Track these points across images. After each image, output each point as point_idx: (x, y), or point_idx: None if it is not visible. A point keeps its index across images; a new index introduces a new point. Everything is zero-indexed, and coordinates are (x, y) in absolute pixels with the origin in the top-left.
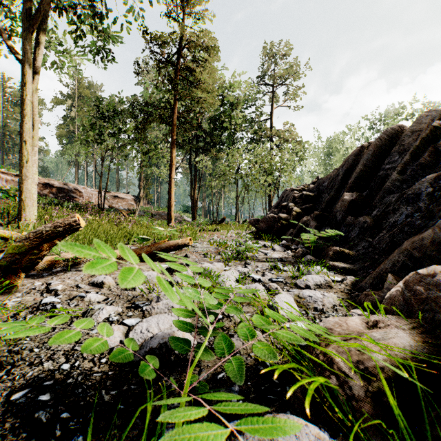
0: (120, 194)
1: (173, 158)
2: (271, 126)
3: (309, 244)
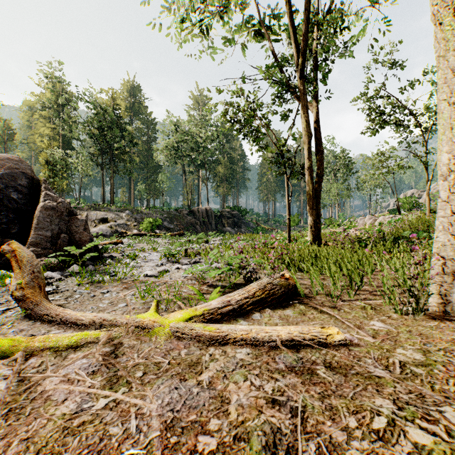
0: None
1: None
2: None
3: None
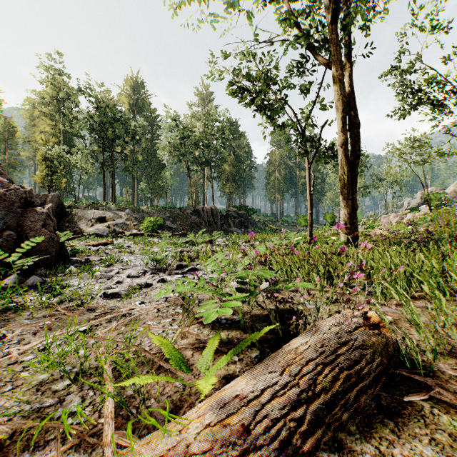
0: None
1: None
2: None
3: None
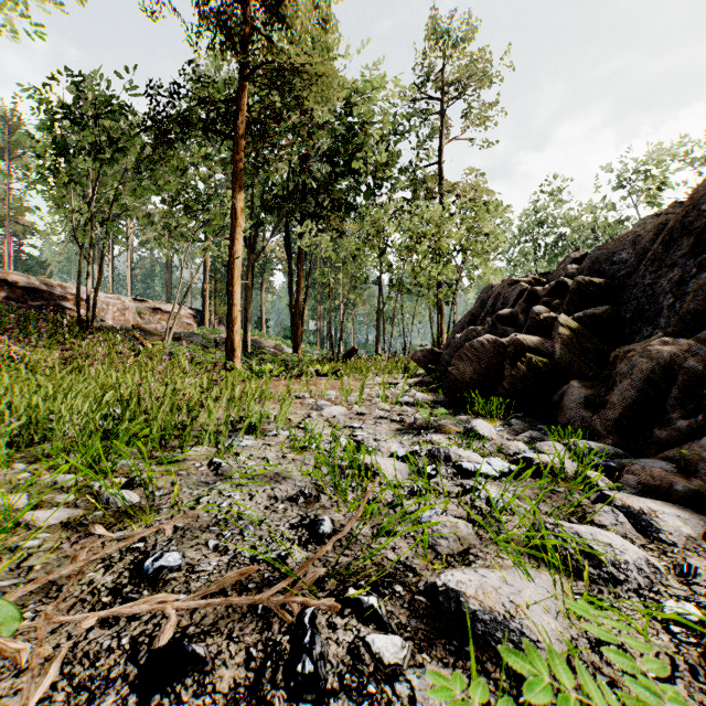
0: (167, 306)
1: (239, 213)
2: (443, 177)
3: None
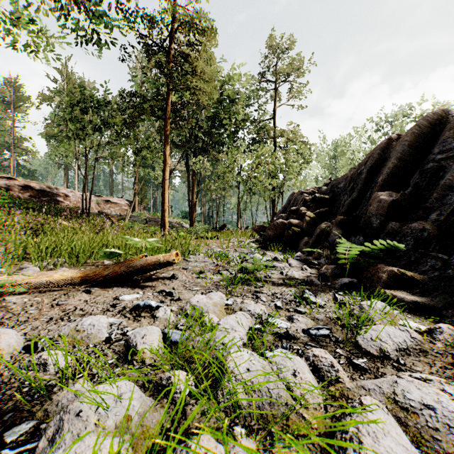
0: (113, 199)
1: (168, 157)
2: (275, 126)
3: (345, 261)
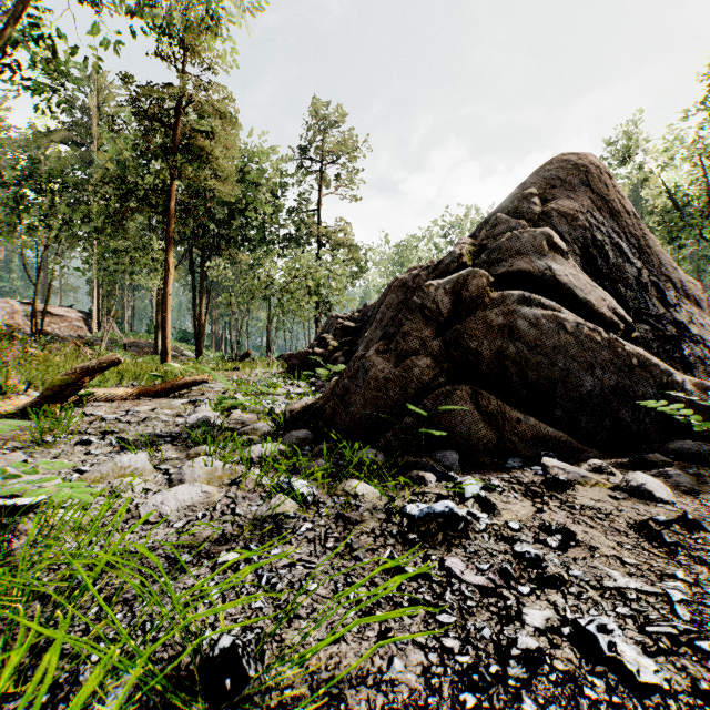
0: (56, 309)
1: (171, 265)
2: (320, 221)
3: (325, 379)
